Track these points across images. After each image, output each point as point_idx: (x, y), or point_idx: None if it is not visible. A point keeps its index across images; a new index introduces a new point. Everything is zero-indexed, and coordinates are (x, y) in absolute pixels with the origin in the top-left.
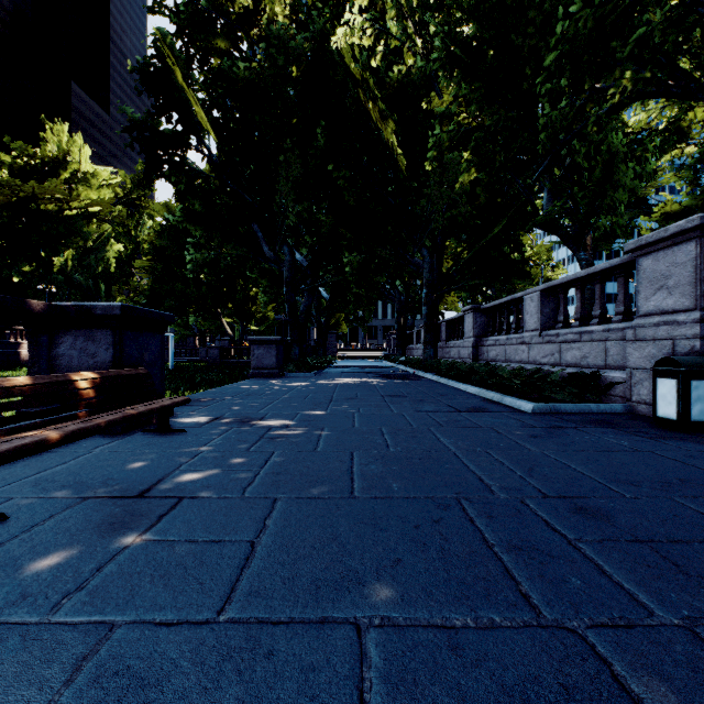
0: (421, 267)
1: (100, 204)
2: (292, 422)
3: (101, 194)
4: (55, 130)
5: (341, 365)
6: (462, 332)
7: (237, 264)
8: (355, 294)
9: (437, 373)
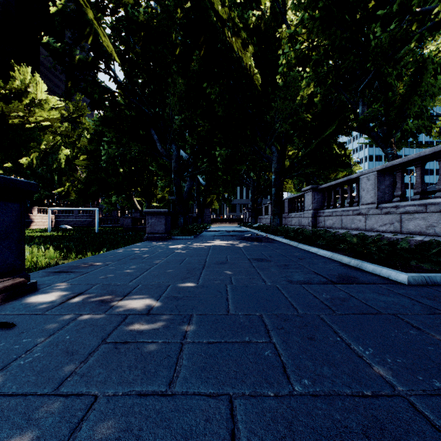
0: (271, 160)
1: (50, 120)
2: (156, 303)
3: (51, 113)
4: (21, 71)
5: (213, 230)
6: (301, 206)
7: (137, 157)
8: (223, 179)
9: (286, 237)
